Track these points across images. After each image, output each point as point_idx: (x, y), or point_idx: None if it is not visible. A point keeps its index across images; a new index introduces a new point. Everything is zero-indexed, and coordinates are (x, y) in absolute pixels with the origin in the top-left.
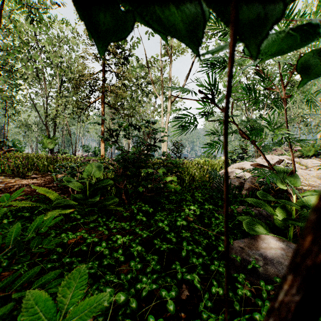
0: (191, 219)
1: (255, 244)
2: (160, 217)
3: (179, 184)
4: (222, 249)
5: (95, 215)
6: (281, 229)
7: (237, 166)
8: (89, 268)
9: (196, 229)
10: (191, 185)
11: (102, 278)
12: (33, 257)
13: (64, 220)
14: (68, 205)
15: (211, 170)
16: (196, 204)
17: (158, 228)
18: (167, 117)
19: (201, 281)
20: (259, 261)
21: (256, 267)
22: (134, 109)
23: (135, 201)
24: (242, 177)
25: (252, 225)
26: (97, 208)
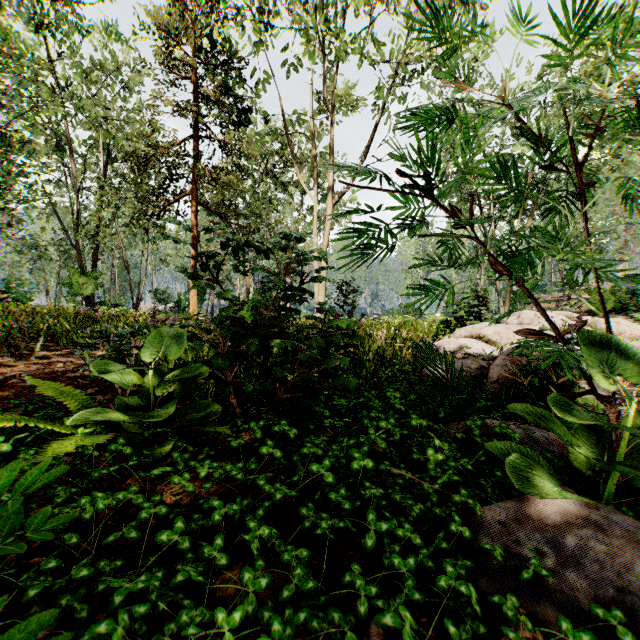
0: (382, 451)
1: (532, 515)
2: (314, 450)
3: (352, 370)
4: (458, 528)
5: (167, 446)
6: (581, 474)
7: (470, 333)
8: (139, 592)
9: (393, 475)
10: (378, 374)
11: (170, 620)
12: (6, 557)
13: (96, 458)
14: (109, 422)
15: (418, 341)
16: (391, 418)
17: (310, 476)
18: (325, 233)
19: (413, 612)
20: (546, 558)
21: (543, 575)
22: (259, 216)
23: (258, 410)
24: (479, 354)
25: (522, 470)
26: (171, 430)
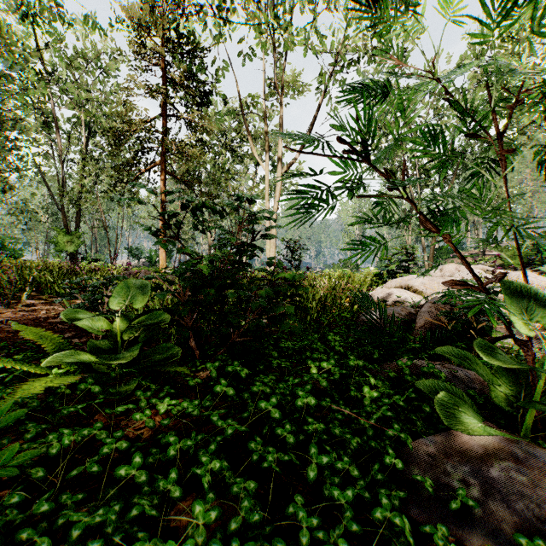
0: (323, 388)
1: (458, 448)
2: (263, 388)
3: (298, 316)
4: (392, 461)
5: (131, 385)
6: (500, 409)
7: (399, 284)
8: (96, 525)
9: (333, 410)
10: (321, 319)
11: None
12: None
13: (68, 395)
14: (82, 363)
15: (355, 291)
16: (332, 359)
17: (259, 412)
18: (276, 198)
19: (351, 539)
20: (472, 488)
21: (470, 505)
22: (219, 184)
23: (215, 352)
24: (408, 302)
25: (448, 407)
26: (135, 370)
